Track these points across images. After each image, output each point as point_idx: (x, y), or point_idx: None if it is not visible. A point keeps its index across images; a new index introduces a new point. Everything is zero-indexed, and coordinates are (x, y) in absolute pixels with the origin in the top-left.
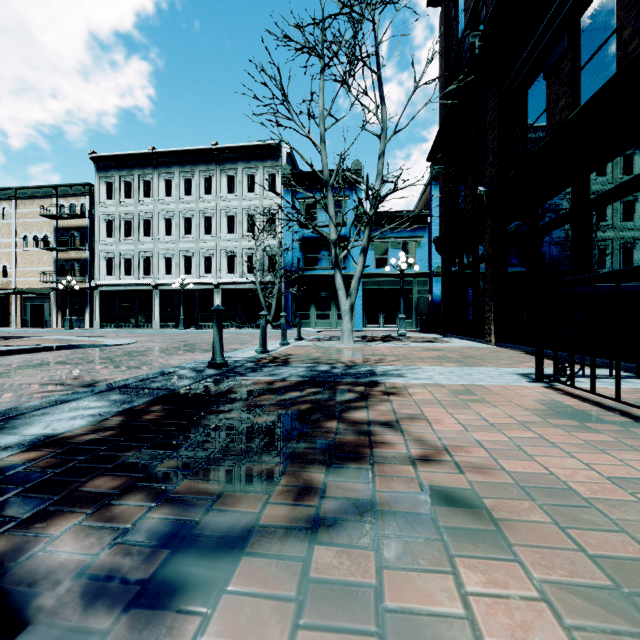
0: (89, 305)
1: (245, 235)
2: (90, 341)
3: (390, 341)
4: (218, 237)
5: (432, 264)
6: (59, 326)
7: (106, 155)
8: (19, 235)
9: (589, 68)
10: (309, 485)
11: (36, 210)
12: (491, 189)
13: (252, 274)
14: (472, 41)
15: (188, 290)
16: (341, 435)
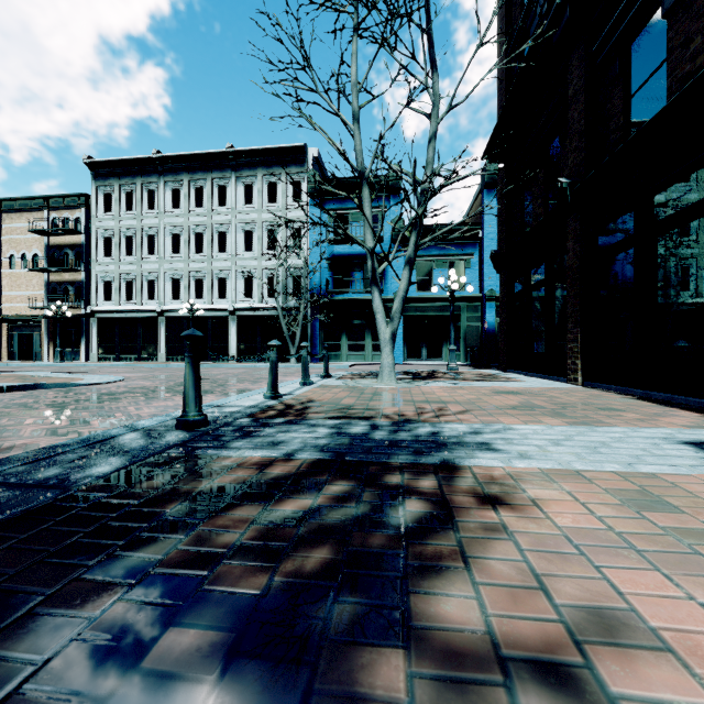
0: (85, 335)
1: (265, 253)
2: (68, 378)
3: (441, 379)
4: (234, 255)
5: (484, 286)
6: (51, 359)
7: (104, 160)
8: (5, 254)
9: None
10: None
11: (24, 225)
12: (577, 180)
13: (273, 298)
14: None
15: (199, 317)
16: None
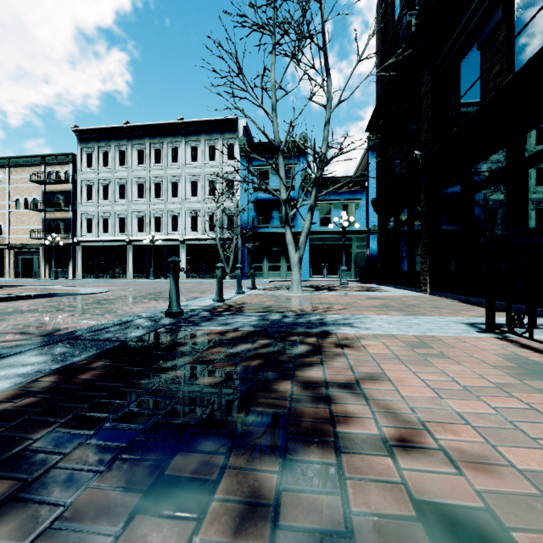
0: (72, 258)
1: (207, 198)
2: (68, 290)
3: (334, 290)
4: (183, 199)
5: (369, 223)
6: (46, 277)
7: (87, 129)
8: (12, 198)
9: (523, 35)
10: (257, 494)
11: (27, 176)
12: (426, 153)
13: (213, 231)
14: (409, 19)
15: (158, 245)
16: (296, 402)
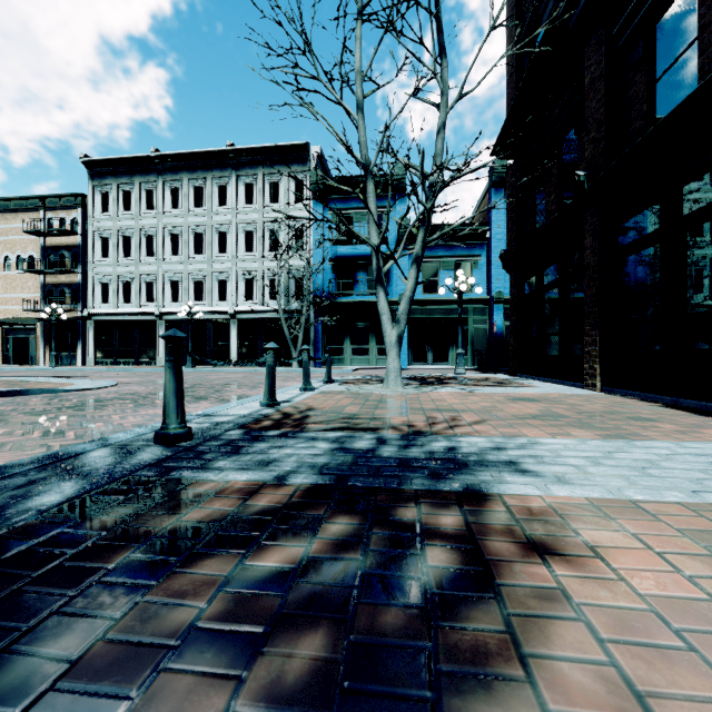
0: (82, 338)
1: (267, 254)
2: (58, 383)
3: (450, 384)
4: (234, 257)
5: (492, 288)
6: (47, 363)
7: (101, 159)
8: None
9: None
10: None
11: (20, 226)
12: (595, 173)
13: (275, 301)
14: None
15: (199, 320)
16: None
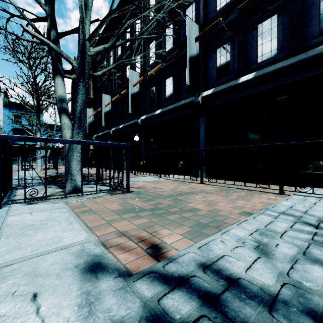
0: None
1: None
2: None
3: None
4: None
5: None
6: None
7: None
8: None
9: None
10: None
11: None
12: None
13: None
14: None
15: None
16: None
